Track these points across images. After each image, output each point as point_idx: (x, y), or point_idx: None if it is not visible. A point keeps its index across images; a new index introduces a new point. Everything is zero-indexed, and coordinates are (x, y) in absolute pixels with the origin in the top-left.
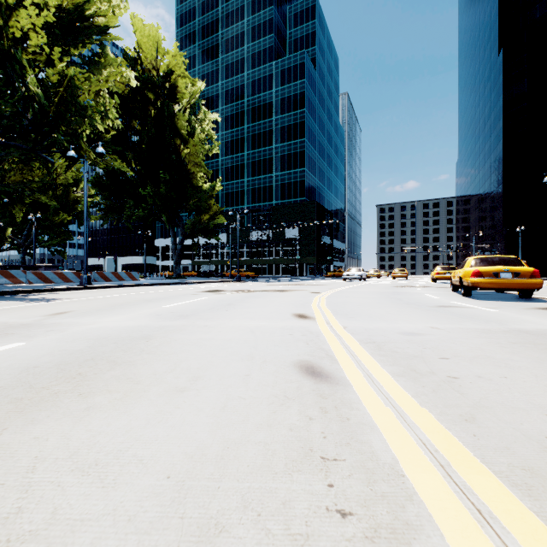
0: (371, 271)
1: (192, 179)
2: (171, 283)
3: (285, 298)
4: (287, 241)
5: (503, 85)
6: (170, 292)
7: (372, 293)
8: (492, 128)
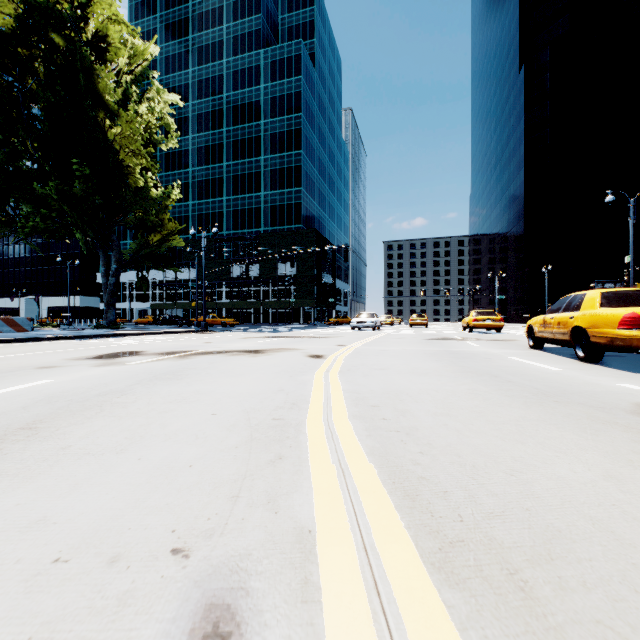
0: (383, 317)
1: (129, 175)
2: (73, 336)
3: (243, 380)
4: (279, 279)
5: (525, 106)
6: (1, 362)
7: (418, 356)
8: (512, 156)
